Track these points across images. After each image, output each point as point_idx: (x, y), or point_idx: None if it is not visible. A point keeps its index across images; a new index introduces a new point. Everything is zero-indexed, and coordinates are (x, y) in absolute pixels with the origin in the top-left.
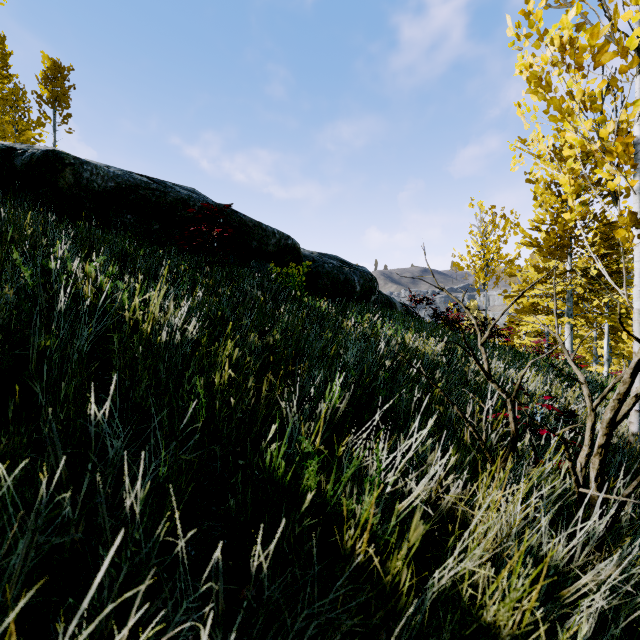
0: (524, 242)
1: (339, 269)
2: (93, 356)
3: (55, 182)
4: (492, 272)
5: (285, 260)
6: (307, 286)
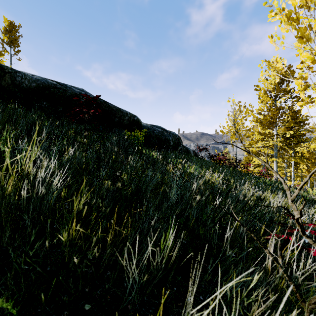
0: (253, 120)
1: (162, 133)
2: None
3: None
4: (239, 135)
5: (133, 128)
6: (145, 142)
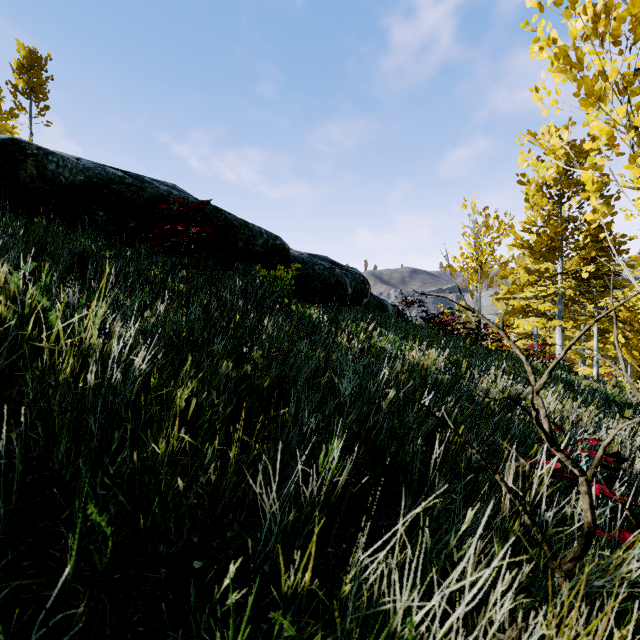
0: (515, 244)
1: (330, 271)
2: (1, 400)
3: (15, 174)
4: (486, 274)
5: (273, 261)
6: (296, 289)
